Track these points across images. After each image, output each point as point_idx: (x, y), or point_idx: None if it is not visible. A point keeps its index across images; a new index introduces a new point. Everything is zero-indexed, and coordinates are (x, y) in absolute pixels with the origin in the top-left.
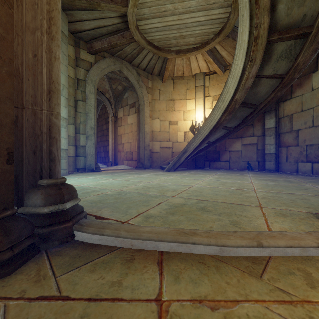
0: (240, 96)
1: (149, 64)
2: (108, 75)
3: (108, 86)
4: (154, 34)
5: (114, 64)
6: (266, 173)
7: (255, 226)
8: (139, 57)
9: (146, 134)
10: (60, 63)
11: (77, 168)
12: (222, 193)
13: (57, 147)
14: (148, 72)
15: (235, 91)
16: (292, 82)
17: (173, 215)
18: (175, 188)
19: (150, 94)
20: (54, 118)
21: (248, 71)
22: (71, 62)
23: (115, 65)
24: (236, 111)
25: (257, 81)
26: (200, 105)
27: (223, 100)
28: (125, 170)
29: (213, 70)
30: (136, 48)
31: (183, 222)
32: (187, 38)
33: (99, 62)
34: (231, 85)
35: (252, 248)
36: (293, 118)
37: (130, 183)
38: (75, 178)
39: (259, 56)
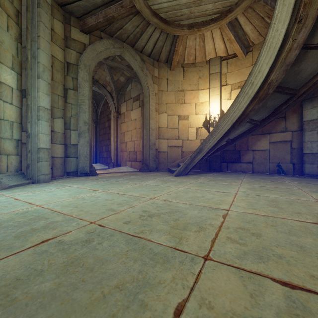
0: (277, 77)
1: (155, 47)
2: (109, 63)
3: (109, 78)
4: (160, 0)
5: (113, 47)
6: (310, 180)
7: None
8: (143, 37)
9: (151, 131)
10: None
11: (67, 172)
12: (309, 243)
13: None
14: (154, 58)
15: (270, 70)
16: None
17: None
18: (199, 219)
19: (157, 85)
20: None
21: (293, 37)
22: (58, 41)
23: (114, 48)
24: (266, 99)
25: (302, 55)
26: (216, 96)
27: (251, 83)
28: (126, 174)
29: (232, 53)
30: (139, 24)
31: None
32: (204, 5)
33: (95, 44)
34: (264, 61)
35: None
36: None
37: (124, 200)
38: (54, 187)
39: (313, 12)
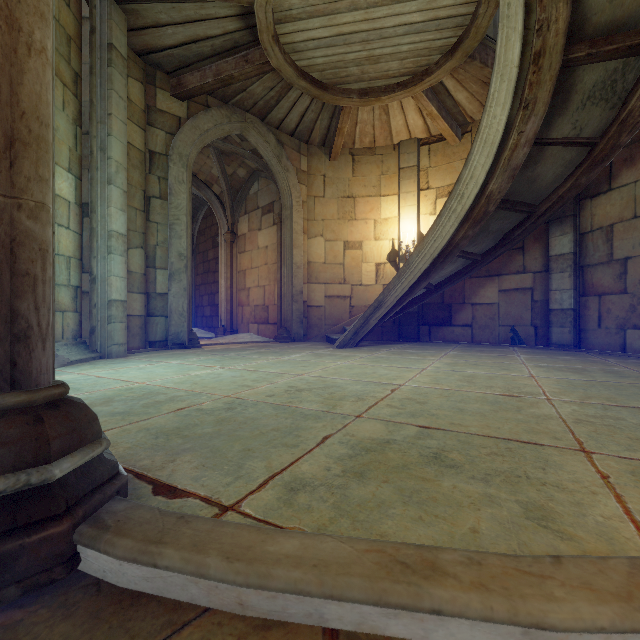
0: (499, 187)
1: (303, 120)
2: (218, 146)
3: (218, 170)
4: (312, 54)
5: (228, 121)
6: (555, 353)
7: (601, 528)
8: (281, 105)
9: (296, 269)
10: (46, 65)
11: (150, 341)
12: (473, 407)
13: (37, 300)
14: (301, 138)
15: (488, 176)
16: (615, 155)
17: (362, 481)
18: (361, 392)
19: (305, 186)
20: (26, 219)
21: (518, 129)
22: (136, 115)
23: (231, 122)
24: (488, 220)
25: (537, 154)
26: (410, 208)
27: (461, 196)
28: (252, 345)
29: (437, 134)
30: (275, 86)
31: (392, 509)
32: (384, 63)
33: (198, 117)
34: (479, 162)
35: (631, 634)
36: (614, 234)
37: (260, 377)
38: (141, 363)
39: (545, 95)
